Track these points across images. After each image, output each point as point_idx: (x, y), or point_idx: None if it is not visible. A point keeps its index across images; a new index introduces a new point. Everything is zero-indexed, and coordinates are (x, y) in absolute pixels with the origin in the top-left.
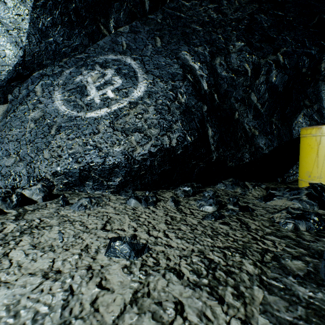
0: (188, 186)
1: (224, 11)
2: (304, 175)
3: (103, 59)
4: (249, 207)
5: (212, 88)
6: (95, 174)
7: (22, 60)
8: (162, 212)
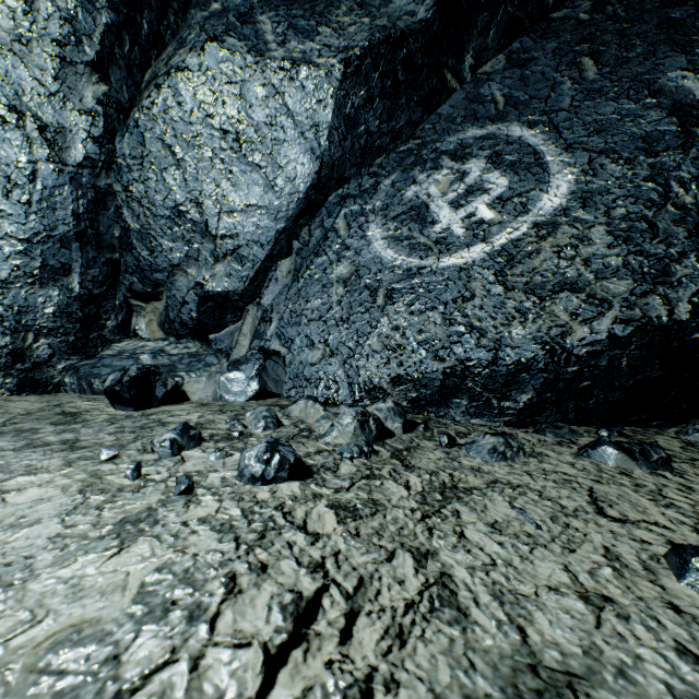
0: None
1: None
2: None
3: (455, 142)
4: None
5: None
6: (473, 385)
7: (316, 179)
8: None
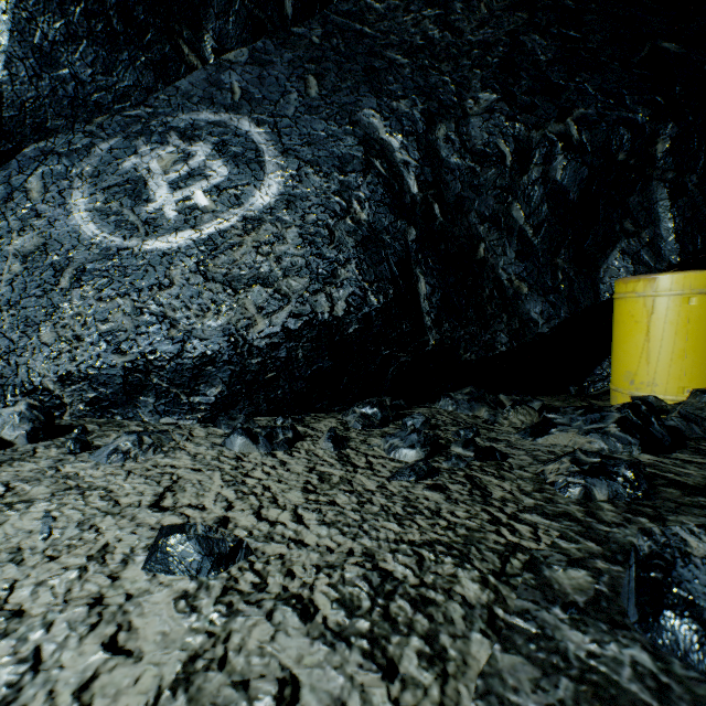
0: (372, 405)
1: (456, 25)
2: (621, 380)
3: (187, 121)
4: (495, 451)
5: (428, 190)
6: (160, 380)
7: None
8: (303, 464)
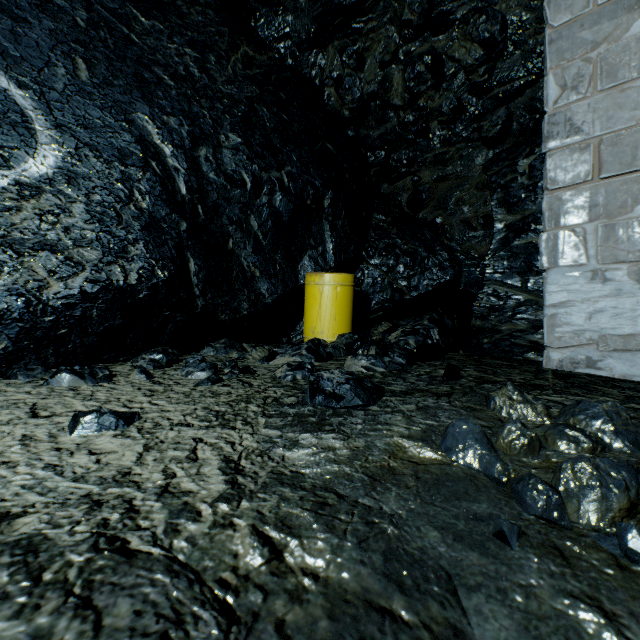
0: (159, 352)
1: (211, 72)
2: (309, 331)
3: None
4: (250, 368)
5: (194, 194)
6: None
7: None
8: (131, 387)
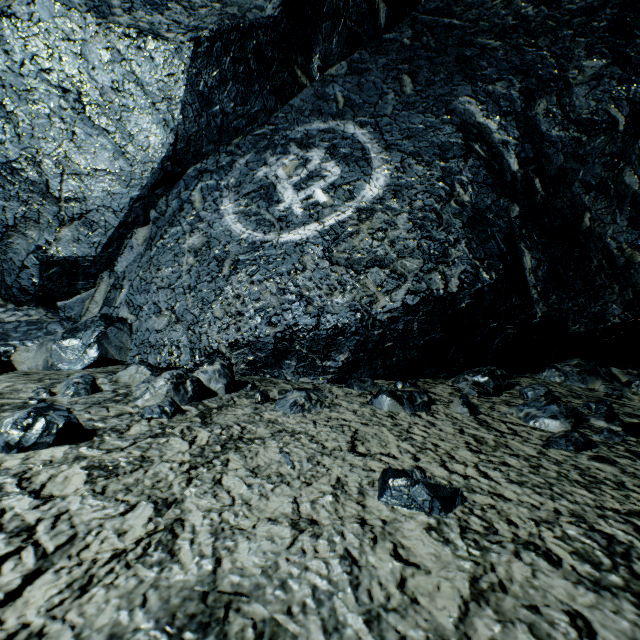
0: (484, 374)
1: None
2: None
3: (302, 132)
4: None
5: (528, 166)
6: (301, 347)
7: (172, 150)
8: (450, 426)
